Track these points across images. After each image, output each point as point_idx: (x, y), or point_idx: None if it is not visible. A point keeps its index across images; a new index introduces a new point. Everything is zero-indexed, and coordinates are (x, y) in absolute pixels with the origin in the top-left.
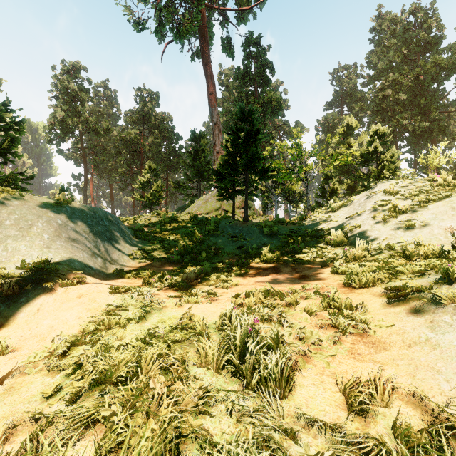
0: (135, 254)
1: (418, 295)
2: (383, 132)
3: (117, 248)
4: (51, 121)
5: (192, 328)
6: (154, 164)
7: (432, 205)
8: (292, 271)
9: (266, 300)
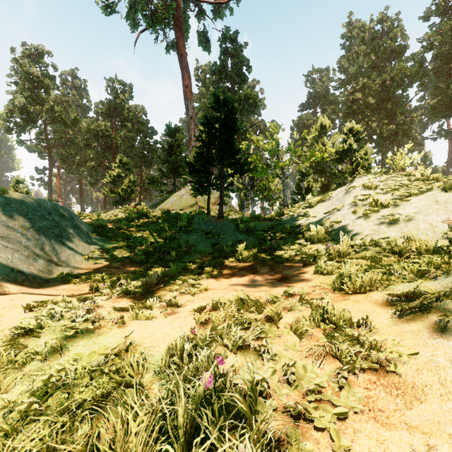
0: (91, 253)
1: (436, 305)
2: (357, 129)
3: (68, 247)
4: (10, 108)
5: (121, 372)
6: (125, 158)
7: (414, 199)
8: (270, 271)
9: (240, 315)
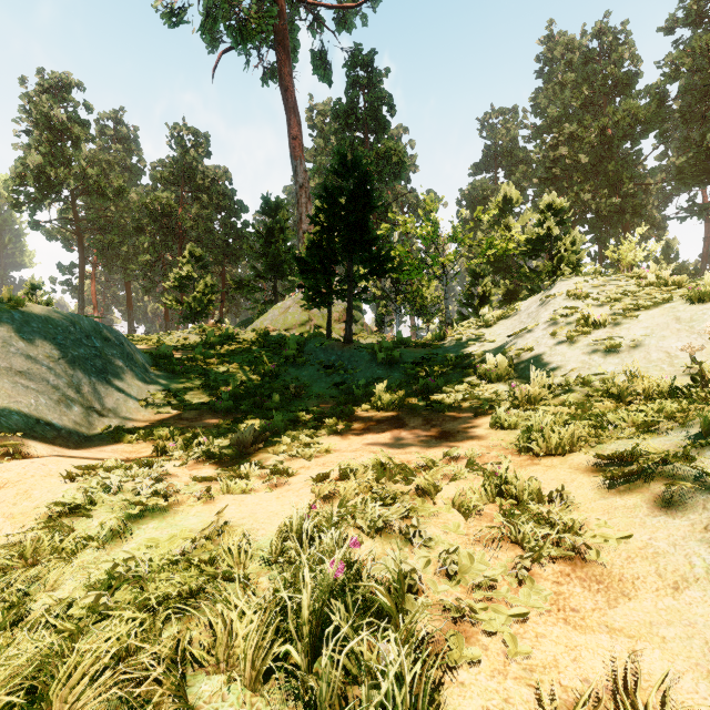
0: (151, 397)
1: (662, 470)
2: (560, 205)
3: (117, 387)
4: (18, 171)
5: (215, 561)
6: (199, 250)
7: (643, 314)
8: (425, 424)
9: (379, 485)
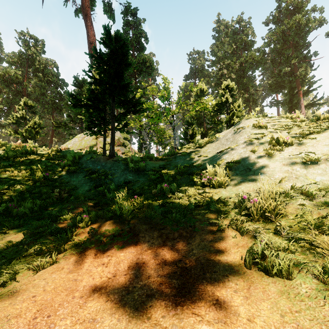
0: None
1: None
2: (232, 86)
3: None
4: None
5: None
6: (30, 101)
7: (318, 136)
8: (160, 245)
9: None
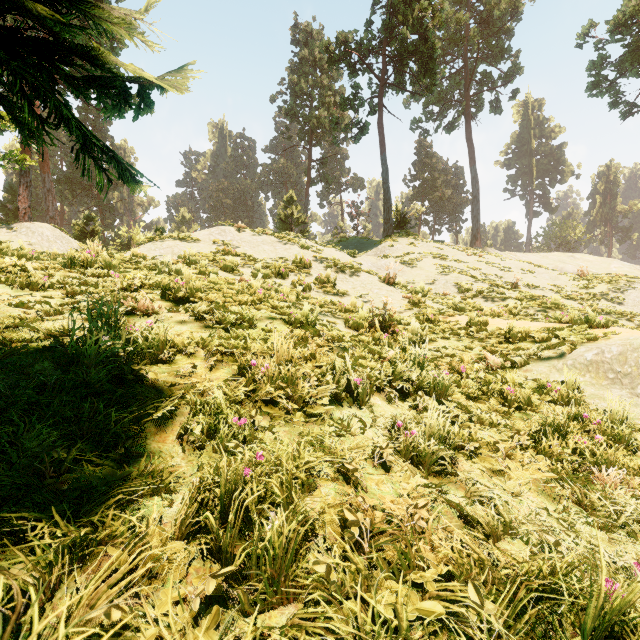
0: None
1: None
2: None
3: None
4: None
5: None
6: None
7: None
8: None
9: None
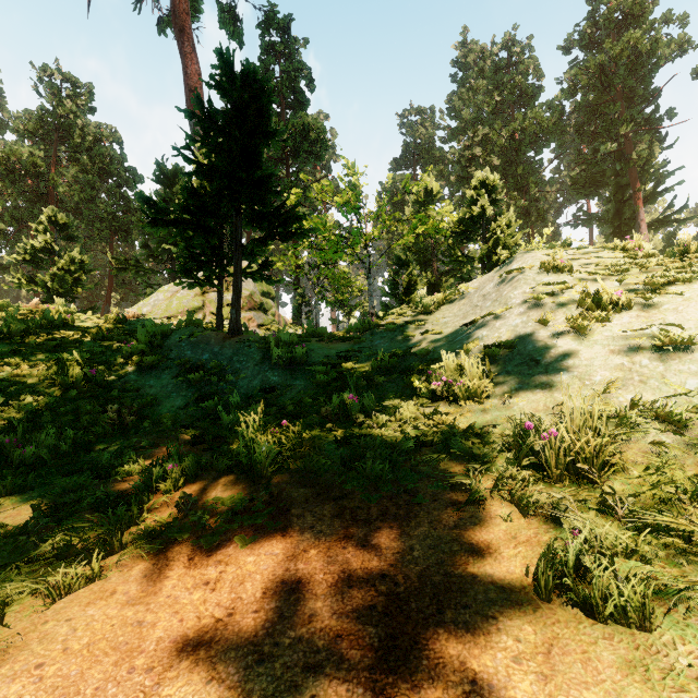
0: None
1: None
2: (494, 183)
3: None
4: None
5: None
6: (62, 215)
7: (686, 289)
8: (338, 538)
9: None
